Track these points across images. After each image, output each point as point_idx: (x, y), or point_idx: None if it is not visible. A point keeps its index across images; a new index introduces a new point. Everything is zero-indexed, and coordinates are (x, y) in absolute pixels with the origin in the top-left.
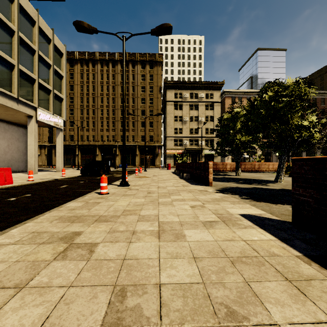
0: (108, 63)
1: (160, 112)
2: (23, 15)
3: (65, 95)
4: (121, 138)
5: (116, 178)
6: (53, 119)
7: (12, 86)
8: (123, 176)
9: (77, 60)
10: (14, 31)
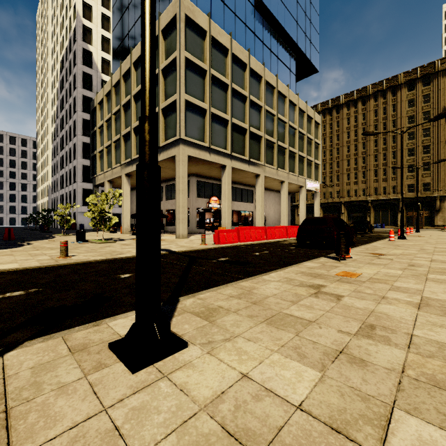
0: (355, 102)
1: (443, 145)
2: (299, 113)
3: (321, 161)
4: (374, 190)
5: (385, 236)
6: (314, 185)
7: (295, 168)
8: (401, 232)
9: (319, 112)
10: (296, 130)
